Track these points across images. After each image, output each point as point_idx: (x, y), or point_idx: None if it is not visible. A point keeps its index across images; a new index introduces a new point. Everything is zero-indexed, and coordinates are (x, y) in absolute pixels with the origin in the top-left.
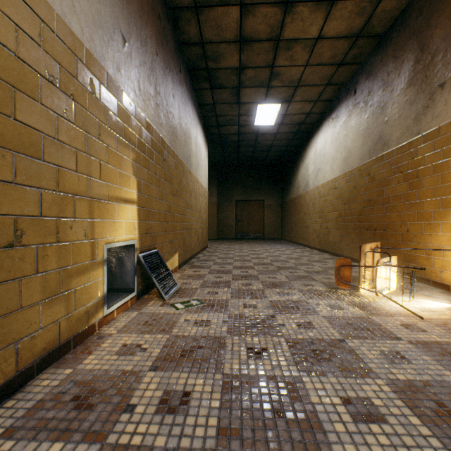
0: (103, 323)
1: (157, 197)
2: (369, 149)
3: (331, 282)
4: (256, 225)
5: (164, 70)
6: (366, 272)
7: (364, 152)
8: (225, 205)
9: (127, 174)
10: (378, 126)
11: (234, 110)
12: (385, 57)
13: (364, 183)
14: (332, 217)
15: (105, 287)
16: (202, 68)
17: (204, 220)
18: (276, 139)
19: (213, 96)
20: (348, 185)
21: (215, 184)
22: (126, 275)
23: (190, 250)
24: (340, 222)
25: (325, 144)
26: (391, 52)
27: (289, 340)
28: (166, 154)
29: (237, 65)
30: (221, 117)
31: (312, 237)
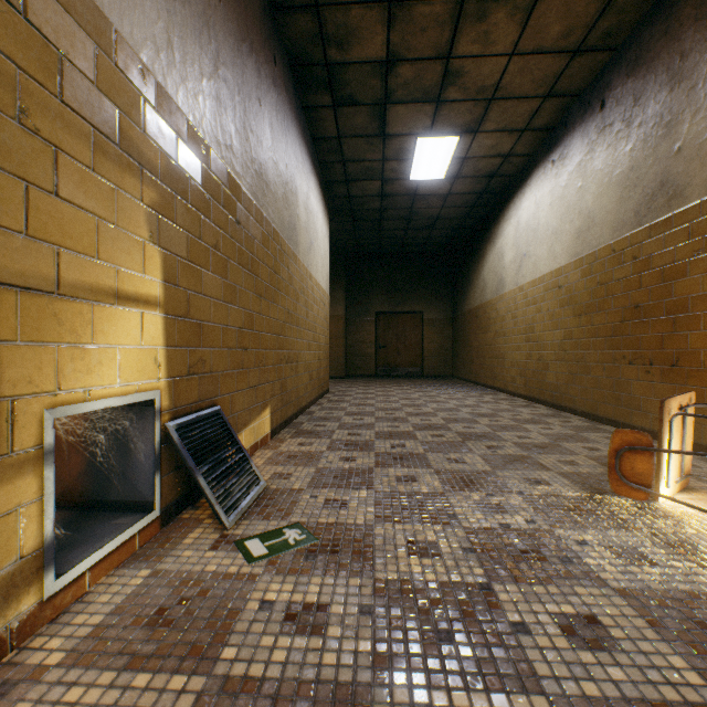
0: (41, 620)
1: (220, 297)
2: (636, 208)
3: (581, 473)
4: (409, 353)
5: (238, 40)
6: (670, 458)
7: (624, 216)
8: (359, 320)
9: (132, 235)
10: (659, 162)
11: (375, 151)
12: (676, 24)
13: (624, 275)
14: (553, 339)
15: (47, 522)
16: (317, 61)
17: (321, 346)
18: (446, 205)
19: (338, 121)
20: (587, 280)
21: (341, 286)
22: (136, 470)
23: (296, 400)
24: (570, 348)
25: (538, 210)
26: (691, 11)
27: (563, 706)
28: (243, 213)
29: (381, 56)
30: (352, 164)
31: (511, 374)
